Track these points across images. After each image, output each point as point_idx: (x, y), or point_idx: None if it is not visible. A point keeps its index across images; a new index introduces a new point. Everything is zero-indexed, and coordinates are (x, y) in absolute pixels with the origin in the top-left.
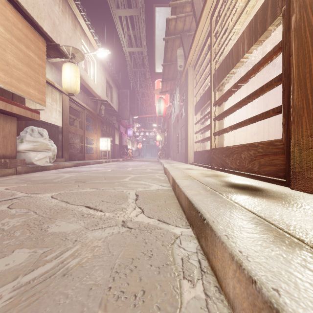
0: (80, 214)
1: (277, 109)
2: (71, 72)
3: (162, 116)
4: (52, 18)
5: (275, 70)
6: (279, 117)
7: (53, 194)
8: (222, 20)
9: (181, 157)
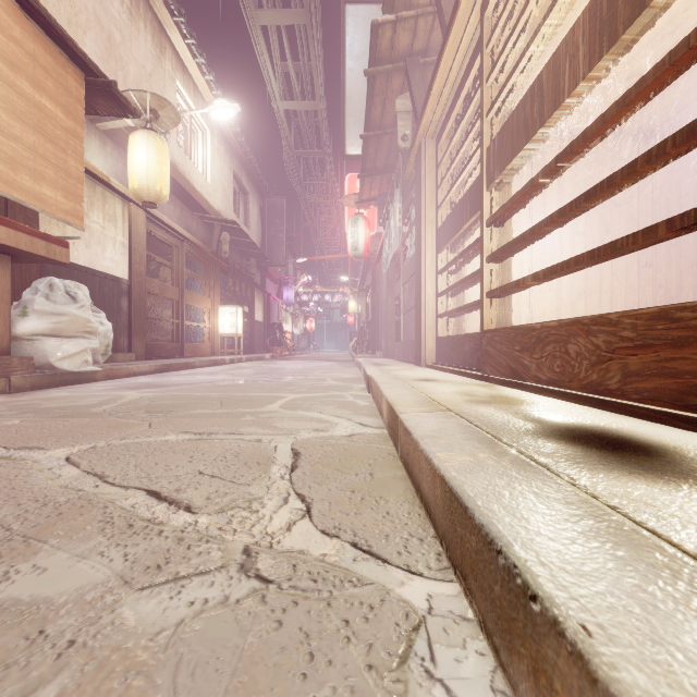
0: (125, 523)
1: (683, 219)
2: (149, 151)
3: (360, 256)
4: (104, 28)
5: (627, 146)
6: (636, 257)
7: (73, 451)
8: (511, 11)
9: (405, 351)
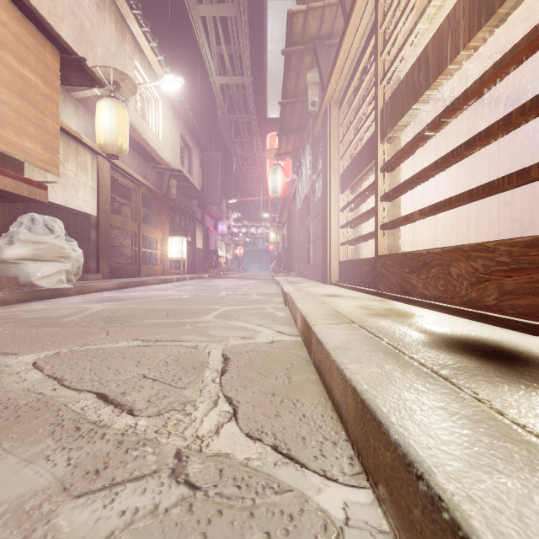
0: (73, 426)
1: None
2: (112, 115)
3: (279, 197)
4: (77, 18)
5: (489, 110)
6: (496, 198)
7: (40, 357)
8: None
9: (314, 272)
